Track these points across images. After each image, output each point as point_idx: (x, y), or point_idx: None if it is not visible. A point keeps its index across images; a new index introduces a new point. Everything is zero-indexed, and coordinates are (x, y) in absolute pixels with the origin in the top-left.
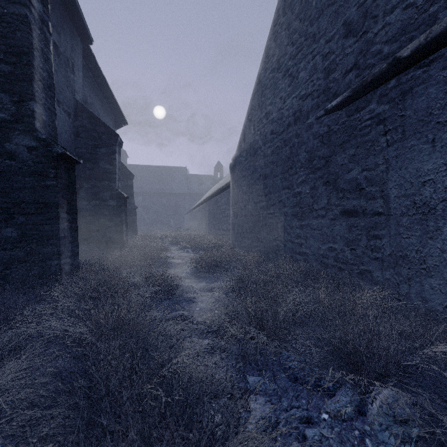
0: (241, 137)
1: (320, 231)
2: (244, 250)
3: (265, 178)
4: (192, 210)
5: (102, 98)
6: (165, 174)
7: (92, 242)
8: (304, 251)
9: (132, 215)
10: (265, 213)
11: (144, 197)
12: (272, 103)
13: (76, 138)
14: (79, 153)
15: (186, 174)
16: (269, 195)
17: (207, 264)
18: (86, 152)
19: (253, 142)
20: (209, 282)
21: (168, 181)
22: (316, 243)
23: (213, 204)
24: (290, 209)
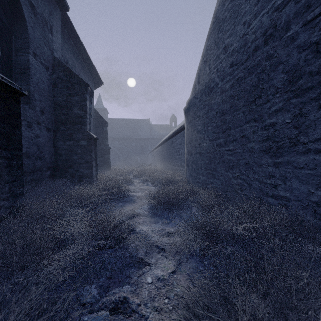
0: (195, 80)
1: (312, 171)
2: (199, 185)
3: (223, 114)
4: (153, 150)
5: (82, 62)
6: (134, 125)
7: (67, 176)
8: (282, 194)
9: (106, 154)
10: (222, 150)
11: (119, 141)
12: (231, 34)
13: (54, 88)
14: (56, 101)
15: (149, 124)
16: (227, 131)
17: (164, 201)
18: (62, 100)
19: (208, 82)
20: (165, 223)
21: (136, 129)
22: (303, 186)
23: (169, 145)
24: (257, 144)
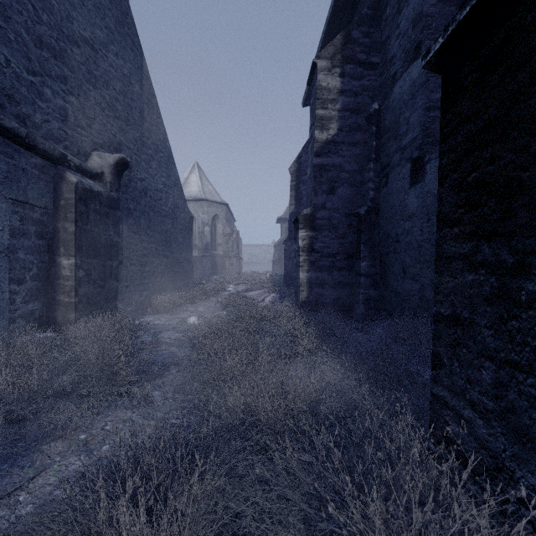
0: None
1: None
2: None
3: None
4: None
5: None
6: None
7: None
8: None
9: None
10: None
11: None
12: None
13: None
14: None
15: None
16: None
17: None
18: None
19: None
20: None
21: None
22: None
23: None
24: None
